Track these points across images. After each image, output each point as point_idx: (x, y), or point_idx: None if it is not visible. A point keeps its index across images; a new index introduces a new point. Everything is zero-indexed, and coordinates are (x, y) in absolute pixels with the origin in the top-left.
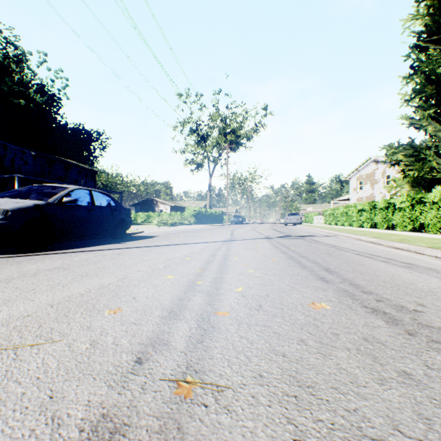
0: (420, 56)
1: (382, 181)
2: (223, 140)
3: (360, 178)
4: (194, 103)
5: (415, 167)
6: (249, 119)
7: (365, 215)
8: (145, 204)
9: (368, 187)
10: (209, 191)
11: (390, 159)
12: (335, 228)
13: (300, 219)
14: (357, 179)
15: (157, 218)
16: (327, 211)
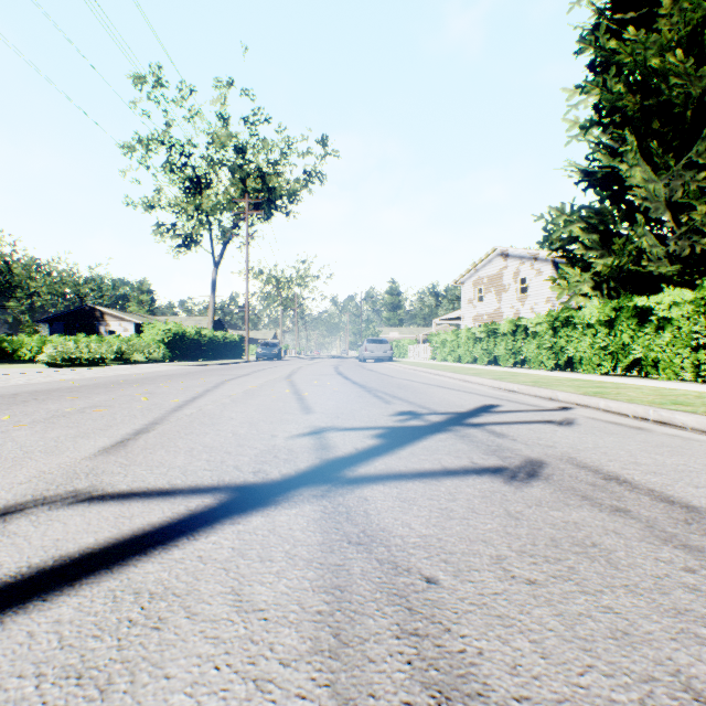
0: (610, 43)
1: (514, 288)
2: (240, 190)
3: (479, 282)
4: (175, 104)
5: (613, 248)
6: (295, 164)
7: (538, 341)
8: (74, 318)
9: (493, 297)
10: (214, 295)
11: (552, 238)
12: (482, 370)
13: (389, 350)
14: (475, 284)
15: (50, 348)
16: (440, 334)
